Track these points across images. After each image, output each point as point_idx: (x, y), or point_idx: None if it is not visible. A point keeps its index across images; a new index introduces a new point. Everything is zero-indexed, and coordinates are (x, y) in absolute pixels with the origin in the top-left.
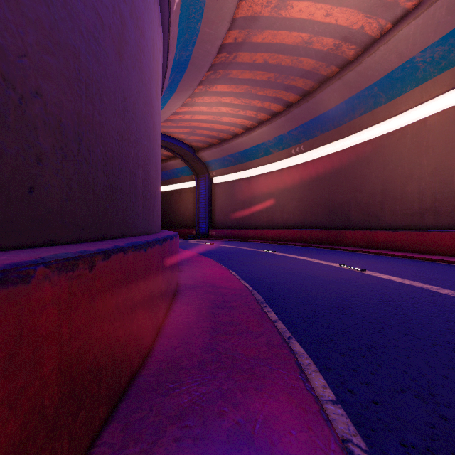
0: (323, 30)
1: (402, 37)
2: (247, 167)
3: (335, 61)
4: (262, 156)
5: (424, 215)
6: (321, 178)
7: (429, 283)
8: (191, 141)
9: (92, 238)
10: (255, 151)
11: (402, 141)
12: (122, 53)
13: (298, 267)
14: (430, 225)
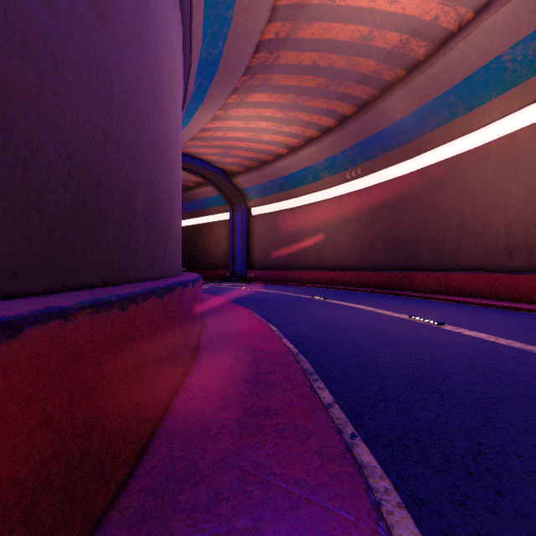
0: (387, 21)
1: (487, 29)
2: (292, 195)
3: (402, 62)
4: (310, 181)
5: (512, 253)
6: (383, 208)
7: (532, 343)
8: (225, 164)
9: (36, 290)
10: (302, 176)
11: (484, 161)
12: (105, 14)
13: (356, 320)
14: (521, 265)
